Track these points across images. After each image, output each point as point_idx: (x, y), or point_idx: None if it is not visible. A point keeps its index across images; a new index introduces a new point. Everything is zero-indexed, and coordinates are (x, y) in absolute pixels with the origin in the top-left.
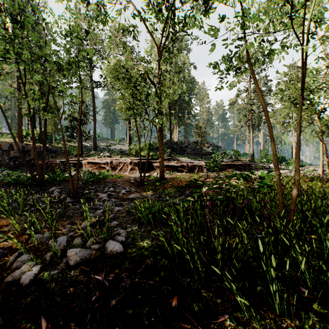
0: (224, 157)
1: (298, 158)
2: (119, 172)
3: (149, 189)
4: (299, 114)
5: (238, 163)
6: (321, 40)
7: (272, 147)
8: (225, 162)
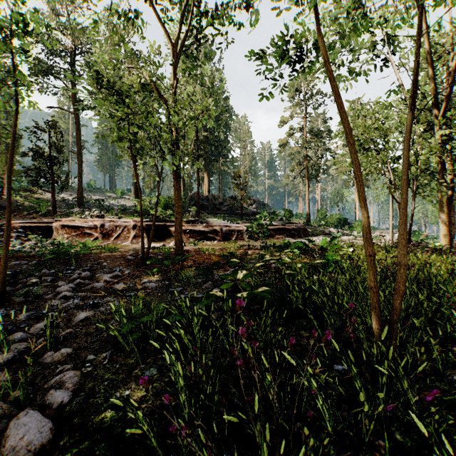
0: (273, 219)
1: (405, 224)
2: (115, 241)
3: (153, 272)
4: (407, 144)
5: (291, 227)
6: (394, 67)
7: (360, 203)
8: (274, 226)
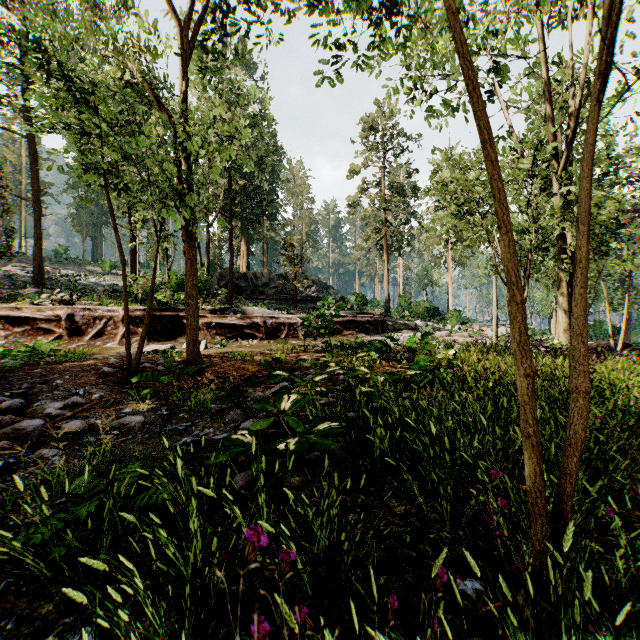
0: (340, 307)
1: (585, 315)
2: (92, 341)
3: (142, 395)
4: (589, 167)
5: (365, 319)
6: (502, 102)
7: (509, 275)
8: (342, 317)
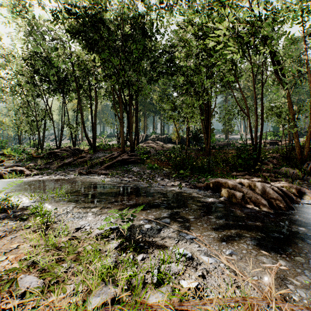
0: None
1: None
2: None
3: None
4: None
5: None
6: None
7: None
8: None
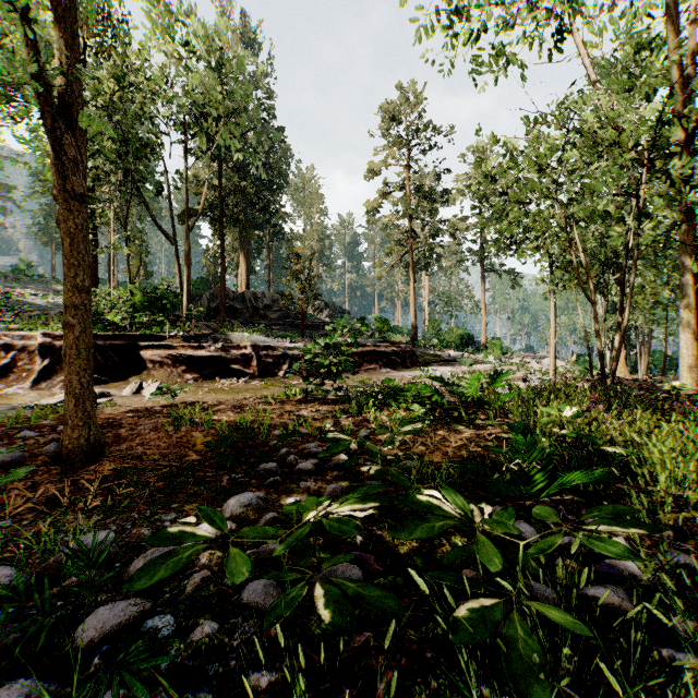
0: (361, 333)
1: None
2: None
3: None
4: None
5: (390, 349)
6: (584, 49)
7: None
8: (361, 347)
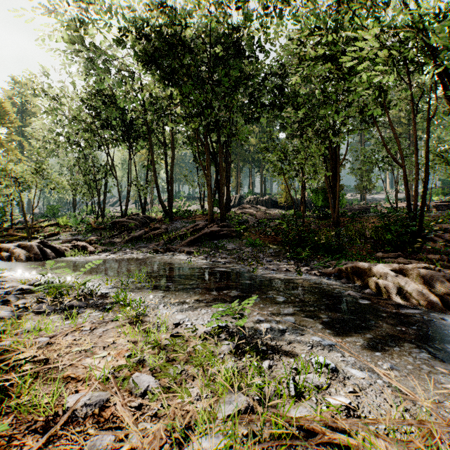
0: None
1: None
2: None
3: None
4: None
5: None
6: None
7: None
8: None
